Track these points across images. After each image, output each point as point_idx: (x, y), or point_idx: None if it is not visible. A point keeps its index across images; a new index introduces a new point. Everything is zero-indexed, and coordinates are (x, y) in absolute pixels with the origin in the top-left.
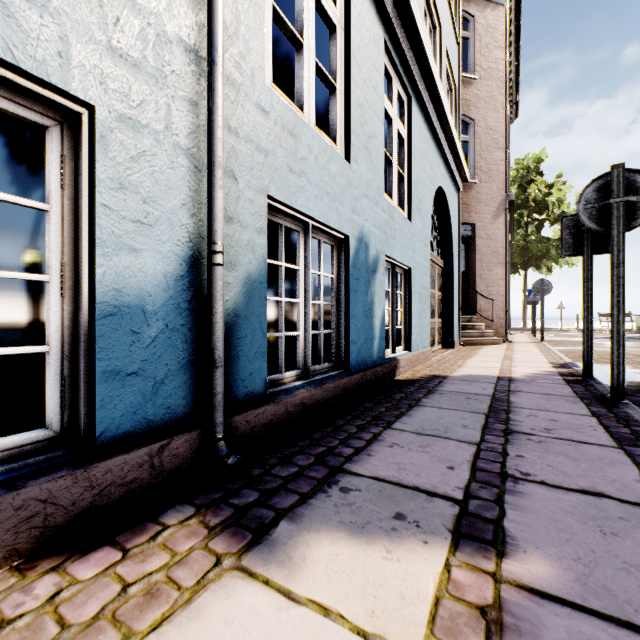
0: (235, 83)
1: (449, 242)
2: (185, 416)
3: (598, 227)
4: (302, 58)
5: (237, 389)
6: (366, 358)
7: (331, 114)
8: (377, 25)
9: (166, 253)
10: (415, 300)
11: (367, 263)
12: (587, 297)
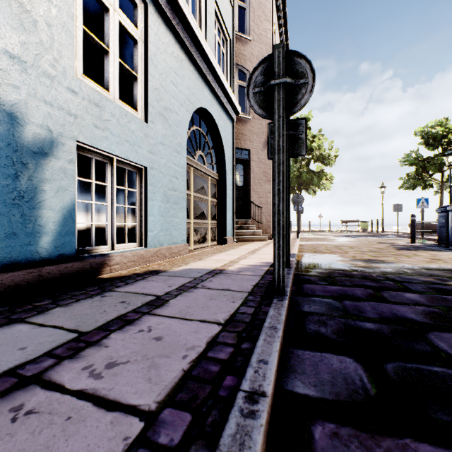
0: None
1: (223, 159)
2: None
3: (265, 112)
4: None
5: None
6: (13, 257)
7: None
8: None
9: None
10: (155, 199)
11: (17, 139)
12: (286, 195)
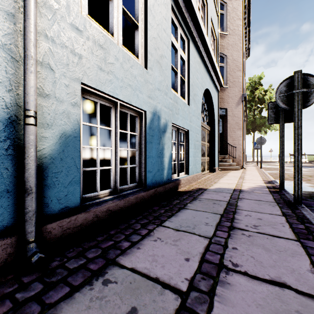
0: (52, 7)
1: (213, 117)
2: (1, 228)
3: (287, 106)
4: (113, 4)
5: (53, 205)
6: (158, 180)
7: (136, 41)
8: None
9: None
10: (191, 147)
11: (159, 127)
12: (282, 146)
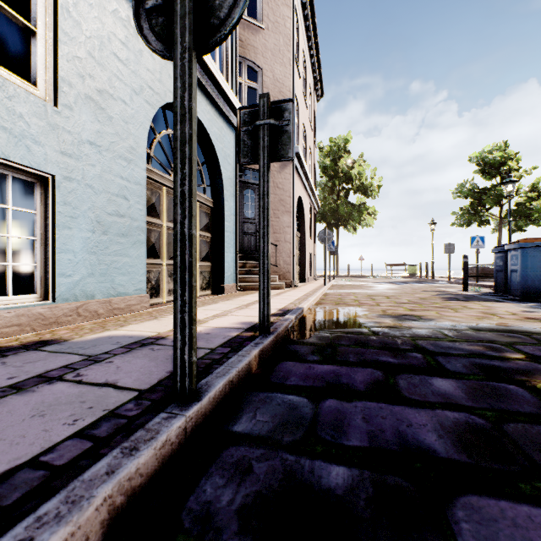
0: None
1: (219, 180)
2: None
3: (167, 47)
4: None
5: None
6: None
7: None
8: None
9: None
10: (76, 226)
11: None
12: (264, 220)
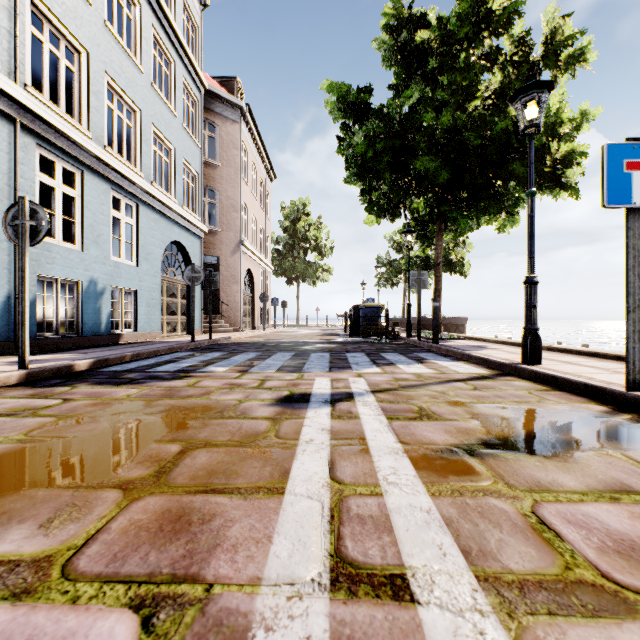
0: None
1: None
2: (7, 338)
3: (189, 283)
4: (55, 219)
5: None
6: (96, 331)
7: (74, 232)
8: (105, 185)
9: (2, 296)
10: (143, 306)
11: (97, 291)
12: (210, 307)
